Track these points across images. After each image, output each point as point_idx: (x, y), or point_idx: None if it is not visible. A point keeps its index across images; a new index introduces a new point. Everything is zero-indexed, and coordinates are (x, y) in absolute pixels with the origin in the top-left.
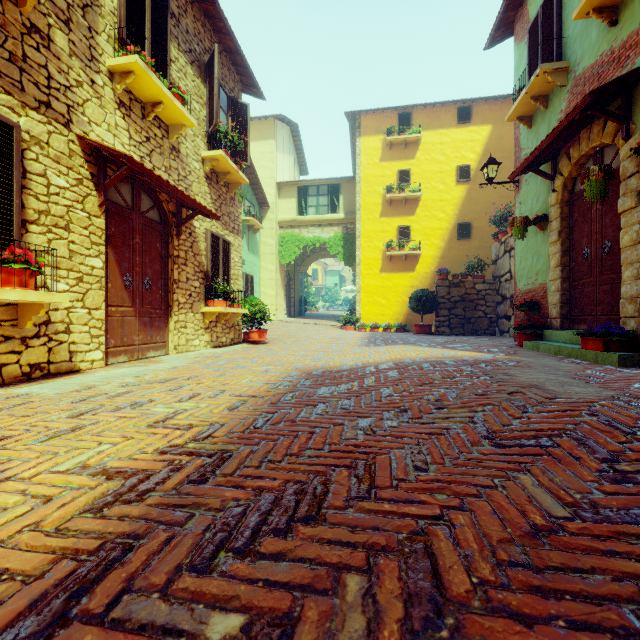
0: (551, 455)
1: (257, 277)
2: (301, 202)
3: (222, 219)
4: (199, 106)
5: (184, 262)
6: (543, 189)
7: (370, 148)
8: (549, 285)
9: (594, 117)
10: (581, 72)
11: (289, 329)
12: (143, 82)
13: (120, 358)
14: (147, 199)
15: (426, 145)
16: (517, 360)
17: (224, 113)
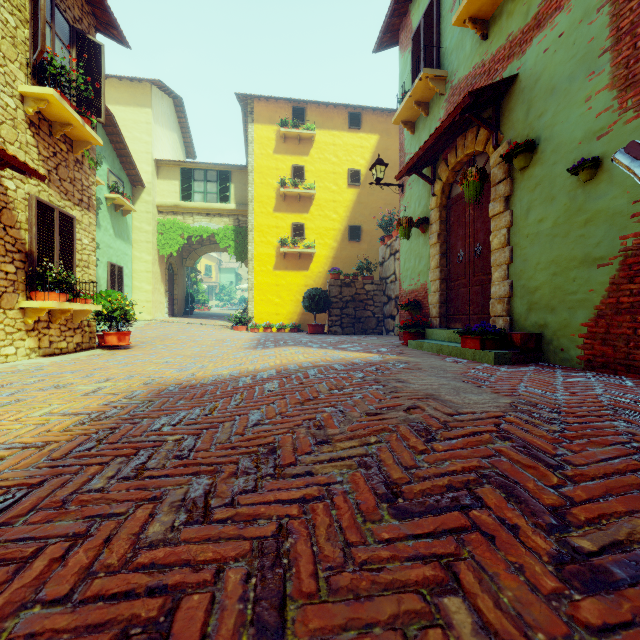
0: (479, 527)
1: (128, 268)
2: (185, 186)
3: (60, 185)
4: (15, 20)
5: None
6: (424, 193)
7: (263, 137)
8: (430, 286)
9: (469, 124)
10: (457, 82)
11: (168, 330)
12: None
13: None
14: None
15: (320, 144)
16: (406, 361)
17: (64, 45)
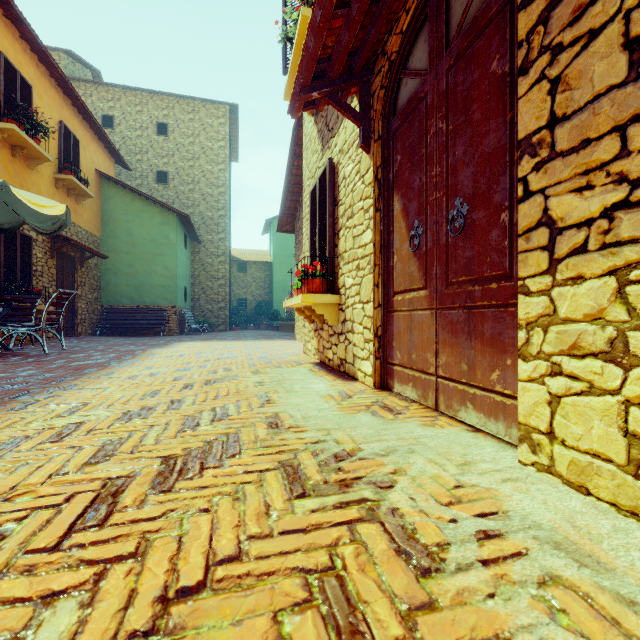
0: None
1: None
2: None
3: None
4: None
5: None
6: None
7: None
8: None
9: None
10: None
11: None
12: None
13: (408, 389)
14: None
15: None
16: None
17: None
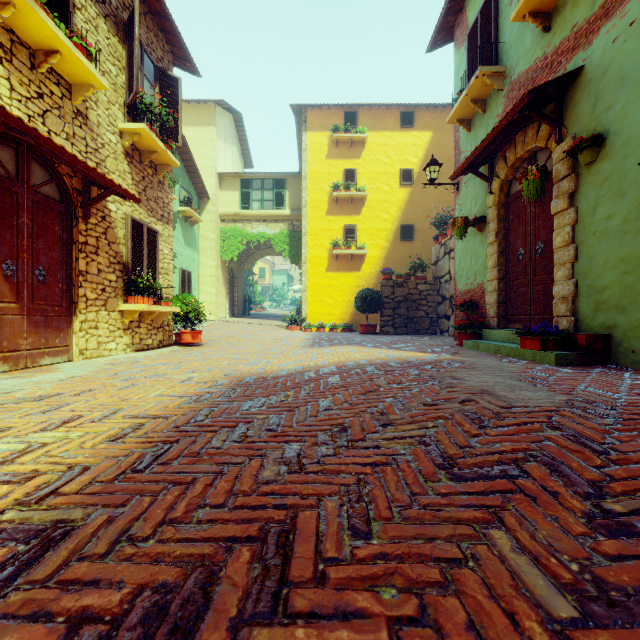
0: (523, 491)
1: (195, 273)
2: (244, 195)
3: (147, 204)
4: (116, 69)
5: (94, 250)
6: (481, 191)
7: (316, 144)
8: (487, 285)
9: (529, 120)
10: (517, 77)
11: (230, 329)
12: (29, 20)
13: None
14: (40, 170)
15: (371, 146)
16: (461, 360)
17: (150, 84)
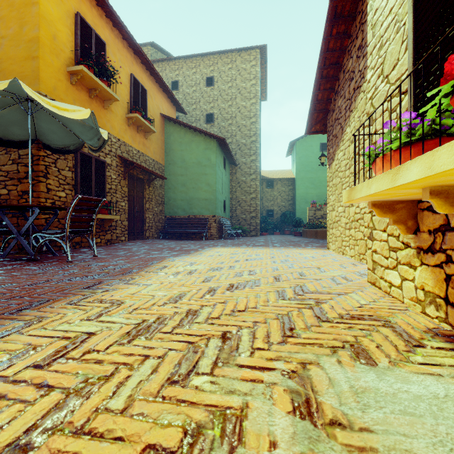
0: None
1: None
2: None
3: None
4: None
5: None
6: None
7: None
8: None
9: None
10: None
11: None
12: None
13: None
14: None
15: None
16: None
17: None
